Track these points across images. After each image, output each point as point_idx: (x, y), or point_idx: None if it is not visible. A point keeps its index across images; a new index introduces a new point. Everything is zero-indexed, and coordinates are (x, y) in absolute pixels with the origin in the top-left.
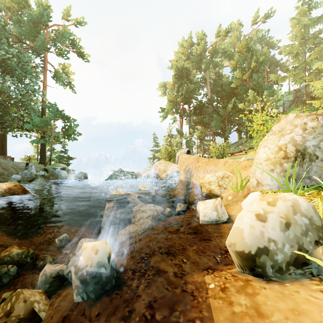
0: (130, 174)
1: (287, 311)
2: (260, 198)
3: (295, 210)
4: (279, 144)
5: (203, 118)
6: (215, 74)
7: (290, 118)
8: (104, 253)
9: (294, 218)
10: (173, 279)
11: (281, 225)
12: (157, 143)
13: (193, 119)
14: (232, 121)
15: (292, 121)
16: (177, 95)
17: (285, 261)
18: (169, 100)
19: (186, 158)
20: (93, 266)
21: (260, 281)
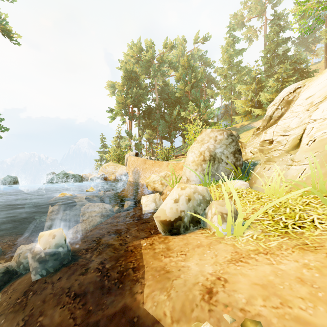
0: (75, 177)
1: (183, 245)
2: (178, 187)
3: (195, 192)
4: (201, 150)
5: (151, 122)
6: (163, 82)
7: (208, 132)
8: (61, 236)
9: (193, 197)
10: (118, 247)
11: (186, 201)
12: (105, 144)
13: (142, 122)
14: (177, 127)
15: (209, 134)
16: (126, 97)
17: (188, 222)
18: (118, 101)
19: (135, 160)
20: (51, 247)
21: (173, 236)
